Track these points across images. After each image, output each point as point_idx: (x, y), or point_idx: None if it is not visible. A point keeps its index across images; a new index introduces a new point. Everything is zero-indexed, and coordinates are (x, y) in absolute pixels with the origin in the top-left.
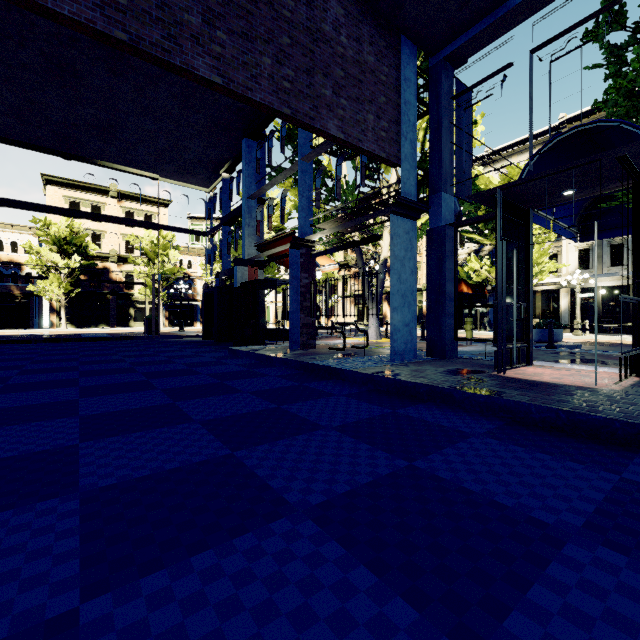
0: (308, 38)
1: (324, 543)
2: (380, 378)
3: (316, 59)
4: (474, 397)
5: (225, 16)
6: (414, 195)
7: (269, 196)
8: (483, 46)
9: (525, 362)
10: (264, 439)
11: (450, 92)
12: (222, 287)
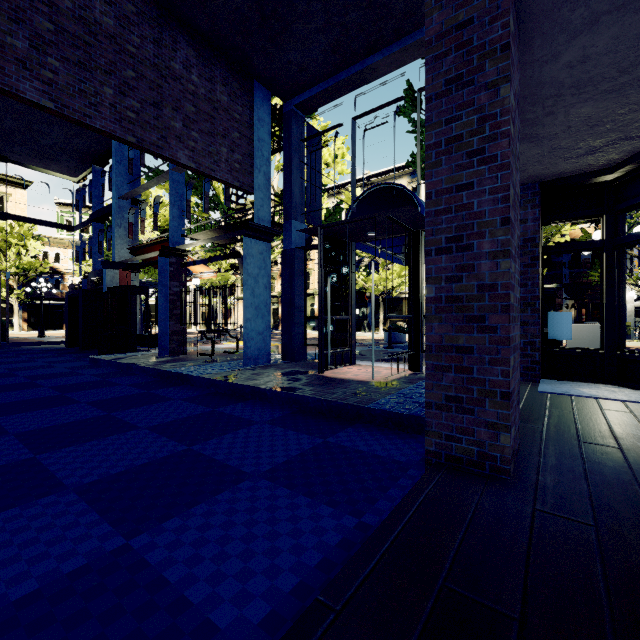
0: (156, 74)
1: (75, 504)
2: (219, 382)
3: (165, 93)
4: (279, 394)
5: (58, 44)
6: (268, 220)
7: (153, 193)
8: (324, 103)
9: (349, 362)
10: (74, 442)
11: (300, 135)
12: (89, 290)
